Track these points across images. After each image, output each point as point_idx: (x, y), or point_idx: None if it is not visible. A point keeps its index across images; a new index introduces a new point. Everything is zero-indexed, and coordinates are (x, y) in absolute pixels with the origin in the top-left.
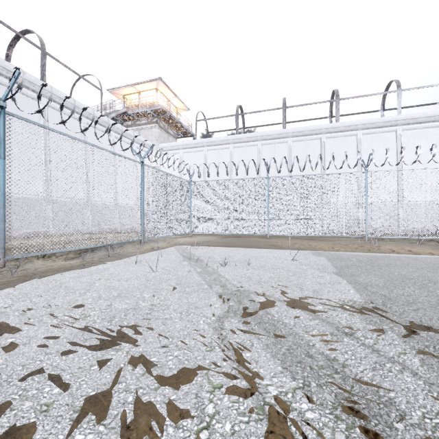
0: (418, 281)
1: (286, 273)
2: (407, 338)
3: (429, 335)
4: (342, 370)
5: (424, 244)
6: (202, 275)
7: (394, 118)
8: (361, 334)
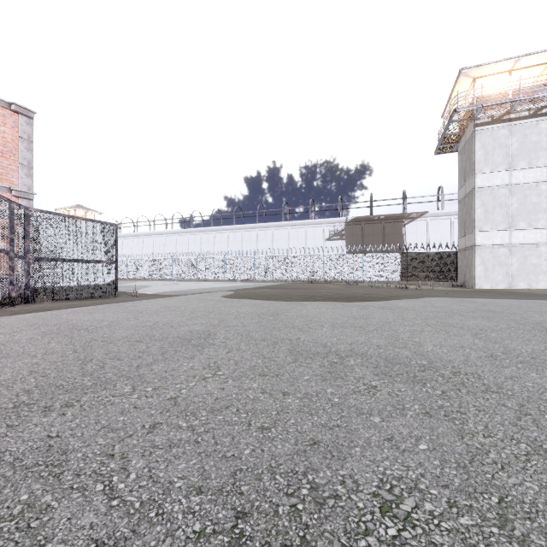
0: None
1: None
2: None
3: None
4: None
5: None
6: None
7: (151, 232)
8: None
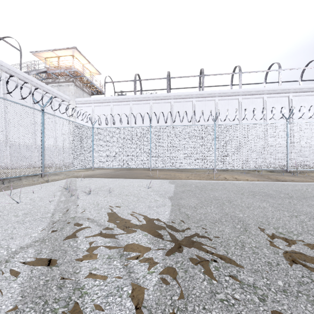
0: (221, 201)
1: (132, 199)
2: (169, 255)
3: (188, 250)
4: (75, 301)
5: (249, 173)
6: (59, 204)
7: (237, 90)
8: (134, 255)
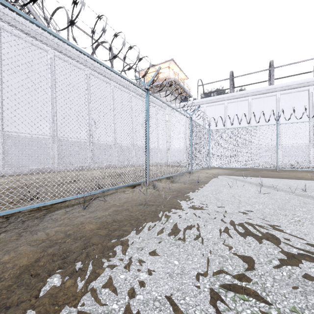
0: None
1: None
2: None
3: None
4: None
5: None
6: (305, 197)
7: None
8: None
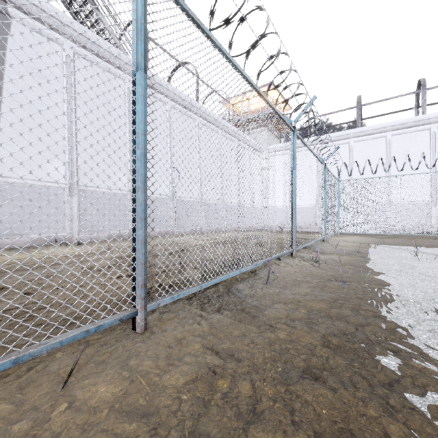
0: None
1: None
2: None
3: None
4: None
5: None
6: None
7: None
8: None
